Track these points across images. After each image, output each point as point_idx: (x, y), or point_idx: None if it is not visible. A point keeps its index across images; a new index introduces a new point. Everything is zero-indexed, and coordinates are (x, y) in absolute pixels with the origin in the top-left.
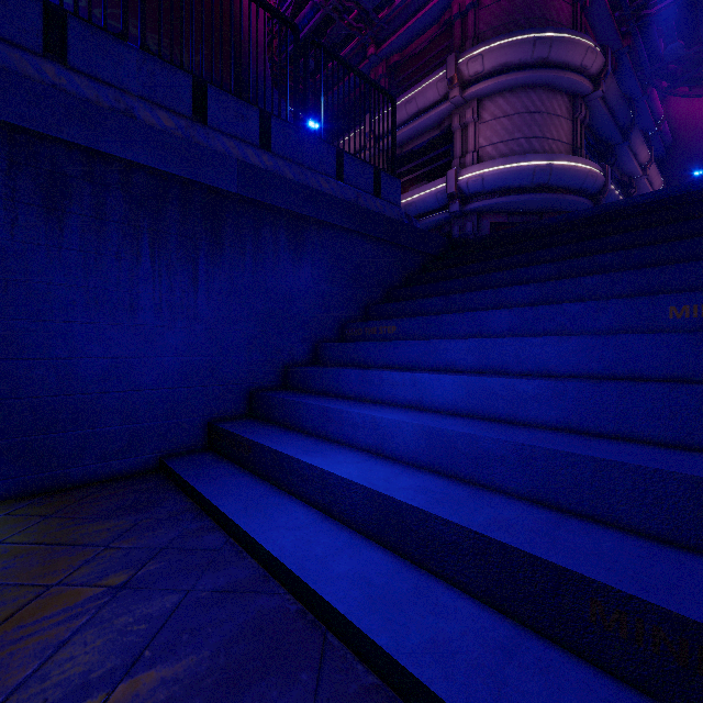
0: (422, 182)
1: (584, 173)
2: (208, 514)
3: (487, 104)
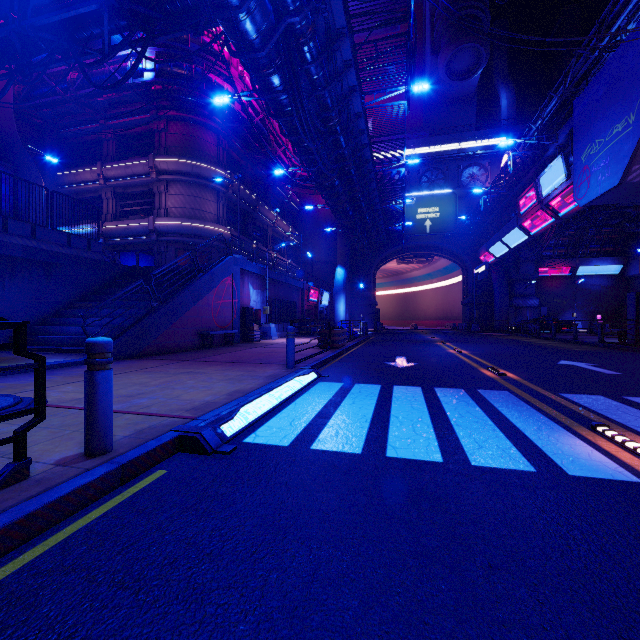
0: (137, 216)
1: (218, 232)
2: None
3: (172, 185)
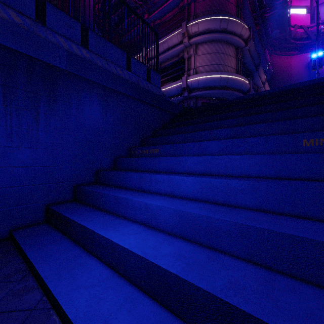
0: (170, 82)
1: (242, 82)
2: (33, 274)
3: (200, 47)
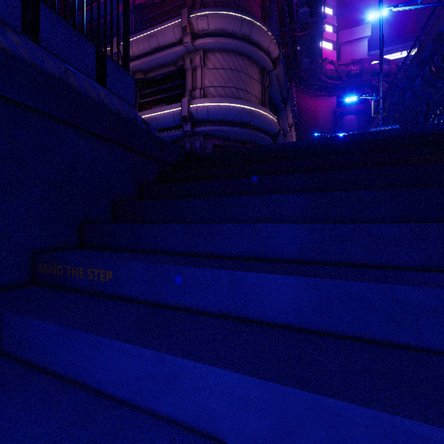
0: (162, 104)
1: (270, 120)
2: None
3: (210, 56)
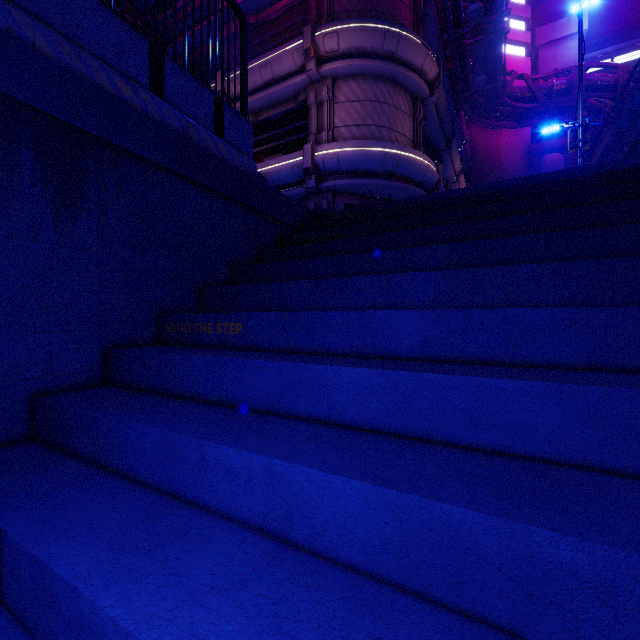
0: (277, 154)
1: (425, 167)
2: None
3: (341, 86)
